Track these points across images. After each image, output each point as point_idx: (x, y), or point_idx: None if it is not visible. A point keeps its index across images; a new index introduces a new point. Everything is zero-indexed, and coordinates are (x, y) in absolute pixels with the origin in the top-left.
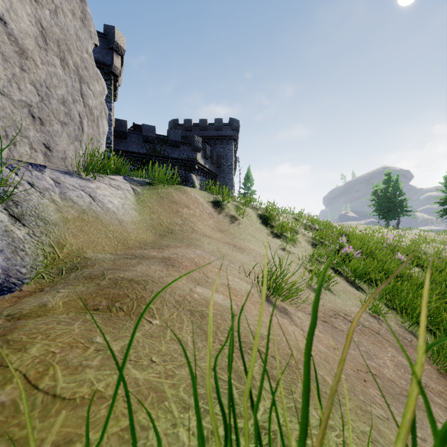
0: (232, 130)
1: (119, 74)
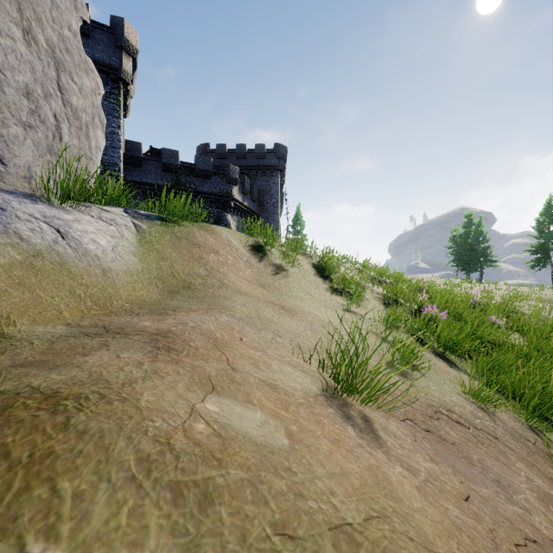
0: (278, 158)
1: (130, 81)
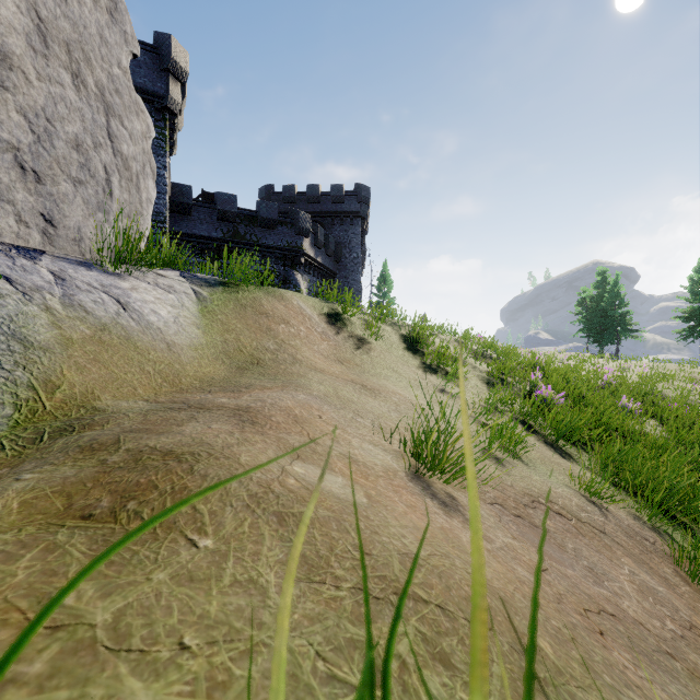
0: (360, 202)
1: (178, 111)
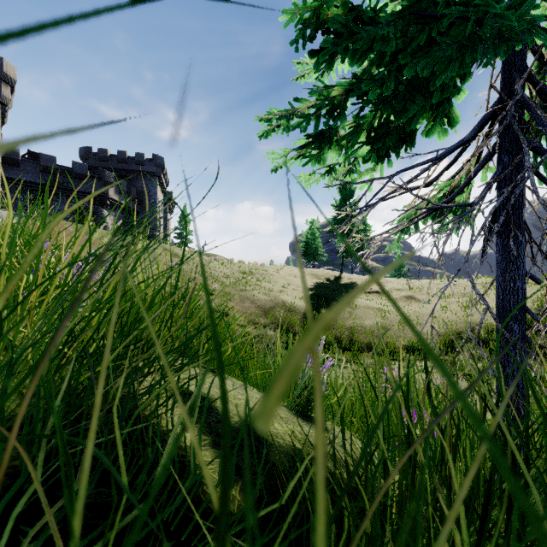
0: (156, 166)
1: (8, 103)
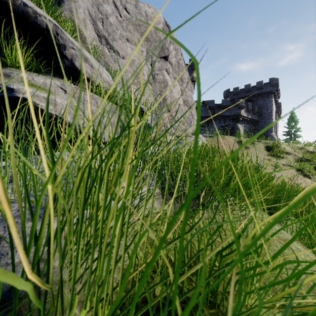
0: (272, 86)
1: (195, 80)
